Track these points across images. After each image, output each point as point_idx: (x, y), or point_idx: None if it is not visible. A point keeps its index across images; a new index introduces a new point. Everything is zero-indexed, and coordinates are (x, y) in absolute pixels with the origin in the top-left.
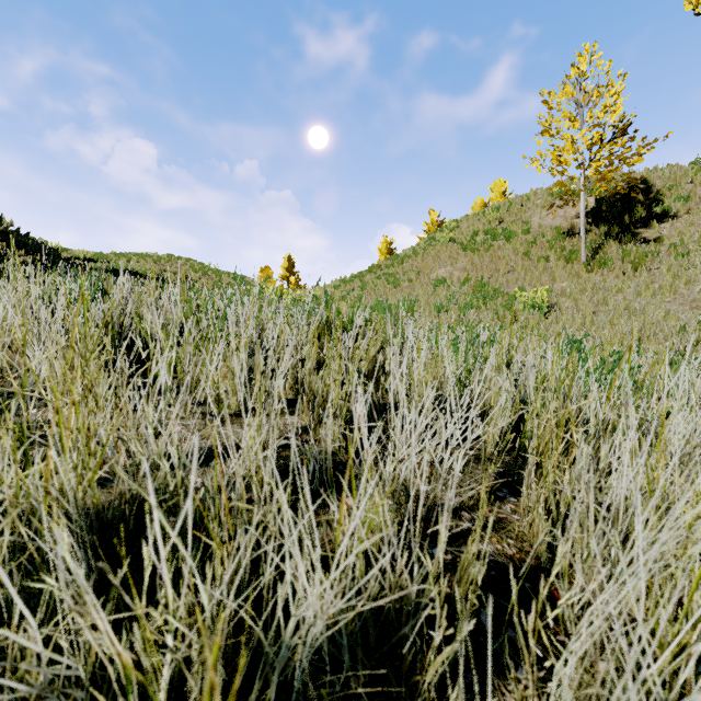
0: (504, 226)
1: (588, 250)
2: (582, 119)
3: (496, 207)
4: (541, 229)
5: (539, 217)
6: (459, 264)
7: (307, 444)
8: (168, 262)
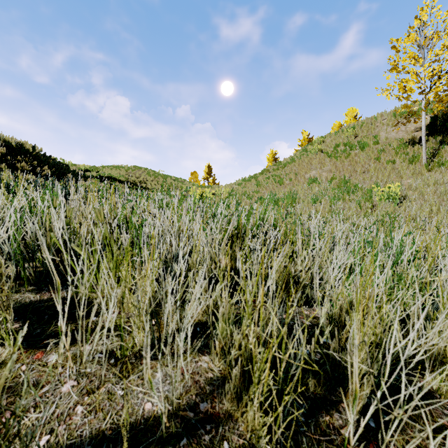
0: (358, 139)
1: (427, 154)
2: (423, 57)
3: (352, 126)
4: (387, 140)
5: (385, 132)
6: (326, 167)
7: (219, 424)
8: (133, 170)
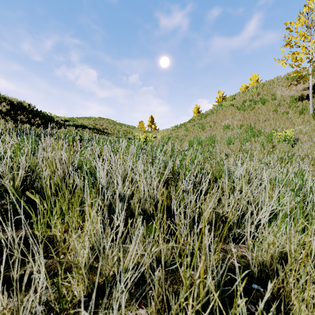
0: (260, 97)
1: (313, 107)
2: (310, 35)
3: (255, 87)
4: (282, 97)
5: (280, 91)
6: (236, 117)
7: None
8: (98, 120)
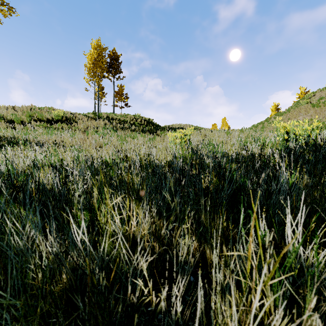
0: None
1: None
2: None
3: None
4: None
5: None
6: (309, 113)
7: None
8: (184, 126)
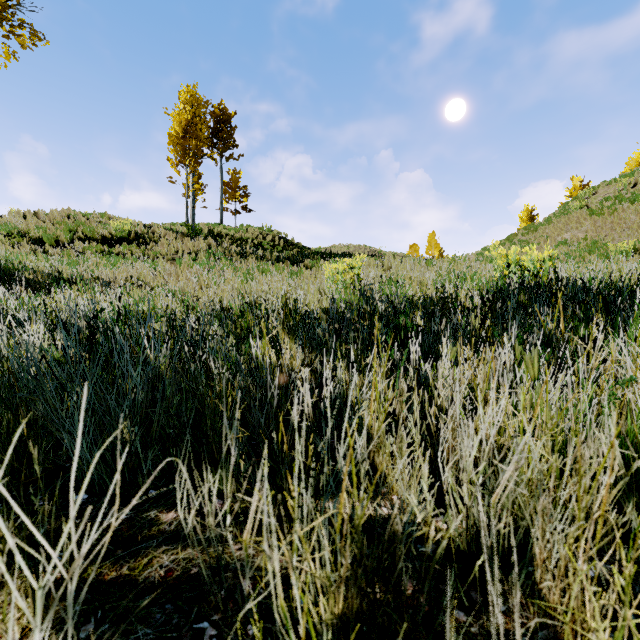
0: (634, 190)
1: None
2: None
3: (631, 173)
4: None
5: None
6: (584, 227)
7: None
8: (355, 249)
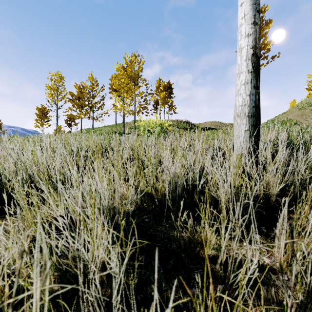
0: None
1: None
2: None
3: None
4: None
5: None
6: (294, 114)
7: None
8: (214, 123)
